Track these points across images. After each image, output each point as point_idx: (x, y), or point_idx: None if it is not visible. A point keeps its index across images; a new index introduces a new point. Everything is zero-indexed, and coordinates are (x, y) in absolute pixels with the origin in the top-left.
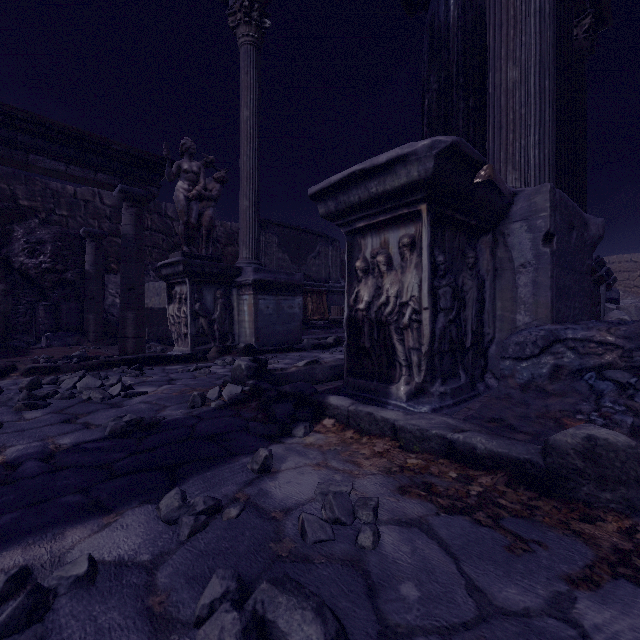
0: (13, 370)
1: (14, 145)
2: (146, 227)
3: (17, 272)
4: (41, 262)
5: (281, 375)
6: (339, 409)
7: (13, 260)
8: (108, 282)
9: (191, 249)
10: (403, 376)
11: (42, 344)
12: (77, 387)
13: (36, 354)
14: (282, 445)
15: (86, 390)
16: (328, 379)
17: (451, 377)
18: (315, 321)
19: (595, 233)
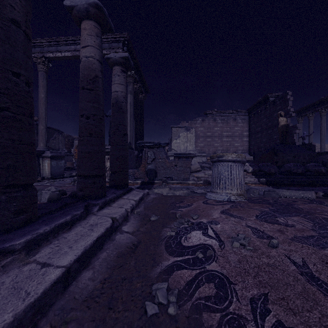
0: None
1: None
2: None
3: None
4: None
5: None
6: None
7: None
8: None
9: None
10: (107, 178)
11: None
12: None
13: None
14: None
15: None
16: None
17: None
18: None
19: (136, 154)
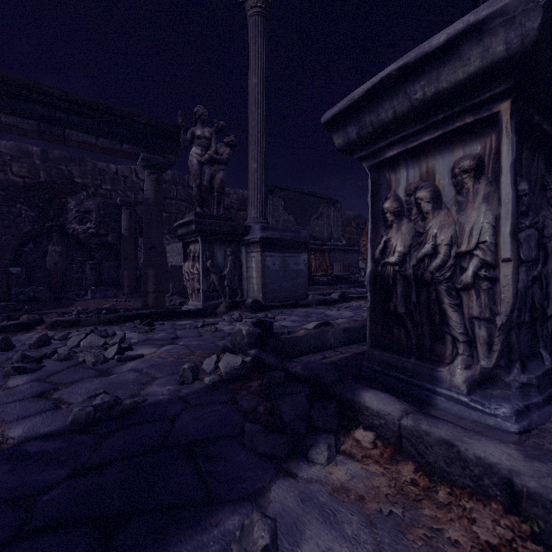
0: (41, 323)
1: (53, 122)
2: (172, 197)
3: (71, 237)
4: (88, 228)
5: (288, 340)
6: (382, 418)
7: (68, 227)
8: (142, 244)
9: (204, 210)
10: (459, 356)
11: (88, 296)
12: (81, 345)
13: (76, 306)
14: (293, 483)
15: (87, 349)
16: (341, 343)
17: (529, 358)
18: (318, 277)
19: None
